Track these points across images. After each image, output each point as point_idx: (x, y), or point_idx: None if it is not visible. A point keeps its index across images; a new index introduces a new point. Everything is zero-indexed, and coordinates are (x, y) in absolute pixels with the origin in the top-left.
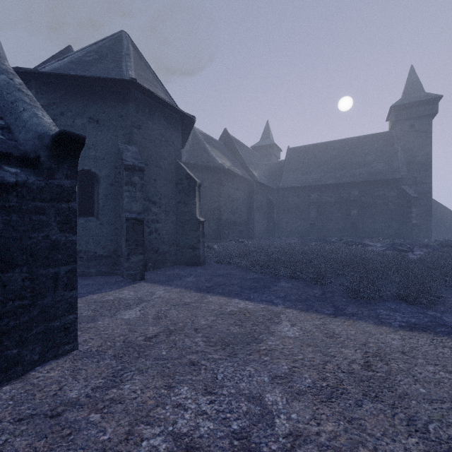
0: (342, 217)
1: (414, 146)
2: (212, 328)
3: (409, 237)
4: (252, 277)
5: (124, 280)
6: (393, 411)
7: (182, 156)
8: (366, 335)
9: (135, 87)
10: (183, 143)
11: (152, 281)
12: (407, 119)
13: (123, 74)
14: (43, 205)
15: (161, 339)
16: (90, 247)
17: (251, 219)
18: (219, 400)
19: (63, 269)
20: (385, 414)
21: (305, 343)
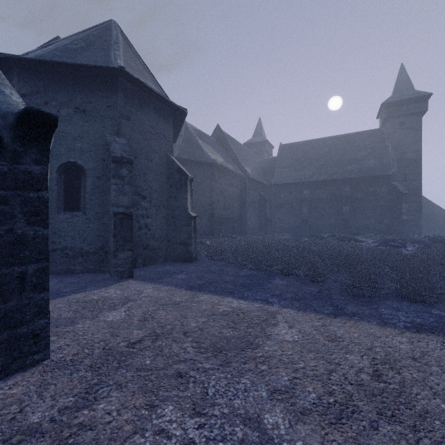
0: (334, 213)
1: (404, 143)
2: (203, 331)
3: (399, 233)
4: (245, 274)
5: (112, 277)
6: (415, 435)
7: (174, 151)
8: (370, 337)
9: (124, 76)
10: (174, 137)
11: (141, 278)
12: (397, 117)
13: (111, 63)
14: (6, 193)
15: (146, 345)
16: (75, 243)
17: (243, 215)
18: (209, 424)
19: (32, 267)
20: (407, 439)
21: (305, 348)
